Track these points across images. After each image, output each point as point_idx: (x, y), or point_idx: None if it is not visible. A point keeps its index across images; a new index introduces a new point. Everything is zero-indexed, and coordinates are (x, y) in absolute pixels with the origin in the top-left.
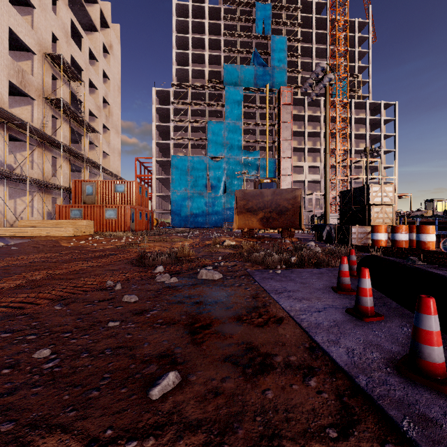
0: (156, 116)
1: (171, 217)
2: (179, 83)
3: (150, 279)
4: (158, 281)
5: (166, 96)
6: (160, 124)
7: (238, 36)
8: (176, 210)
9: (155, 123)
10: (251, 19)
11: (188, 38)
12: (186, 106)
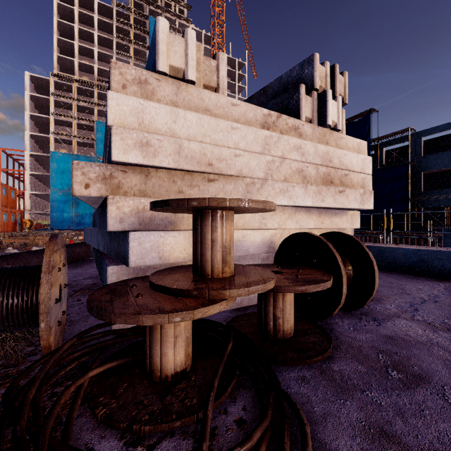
0: (31, 103)
1: (50, 218)
2: (61, 74)
3: (2, 252)
4: (7, 252)
5: (44, 83)
6: (35, 114)
7: (131, 42)
8: (57, 211)
9: (29, 113)
10: (144, 30)
11: (73, 27)
12: (71, 100)
